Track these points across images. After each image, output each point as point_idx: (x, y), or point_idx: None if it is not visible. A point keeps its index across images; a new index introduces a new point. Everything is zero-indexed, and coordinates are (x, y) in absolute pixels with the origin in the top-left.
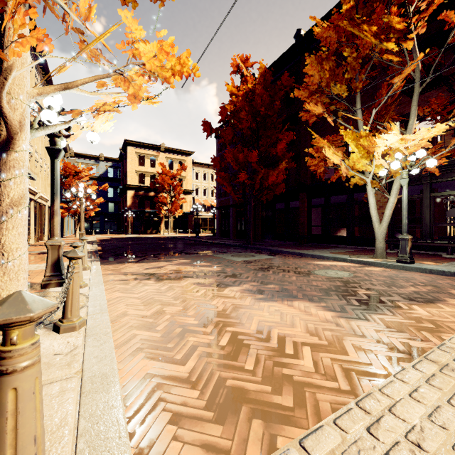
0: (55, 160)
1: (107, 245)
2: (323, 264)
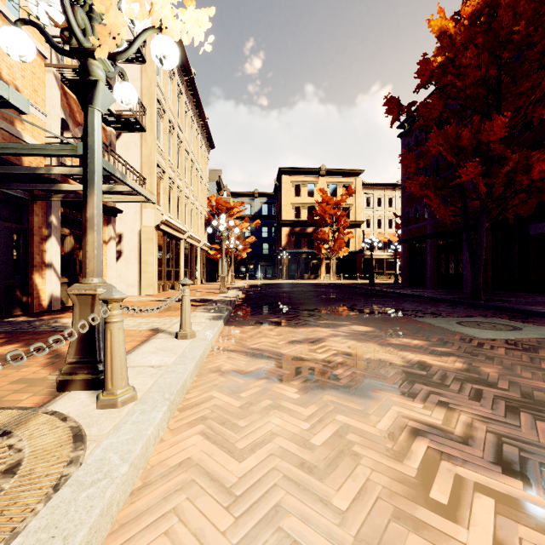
0: (88, 108)
1: (254, 292)
2: None
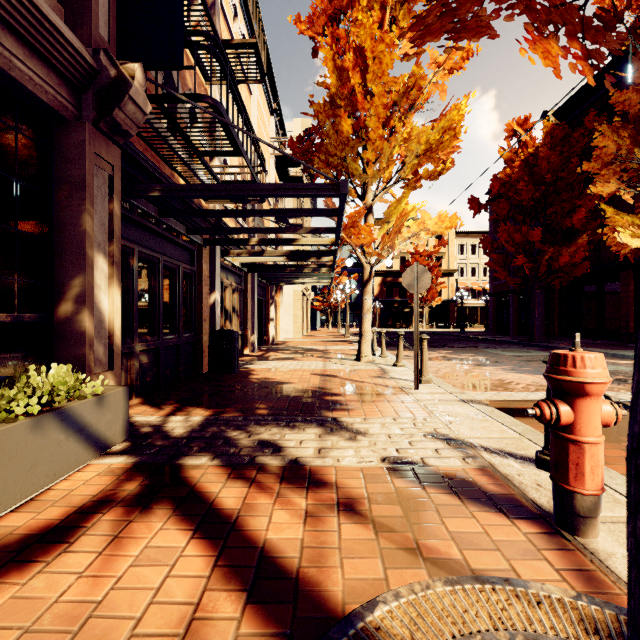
0: None
1: None
2: (617, 362)
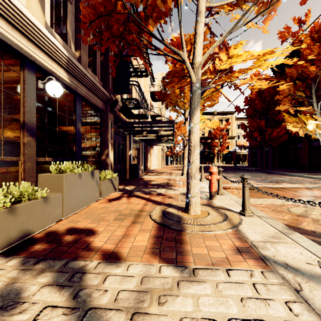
0: None
1: None
2: (287, 177)
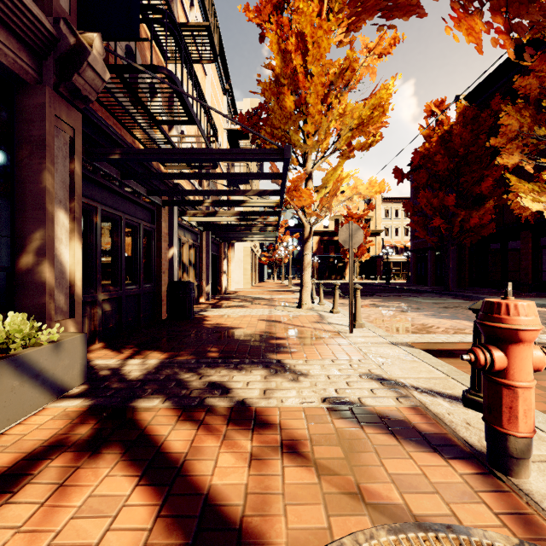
0: None
1: None
2: None
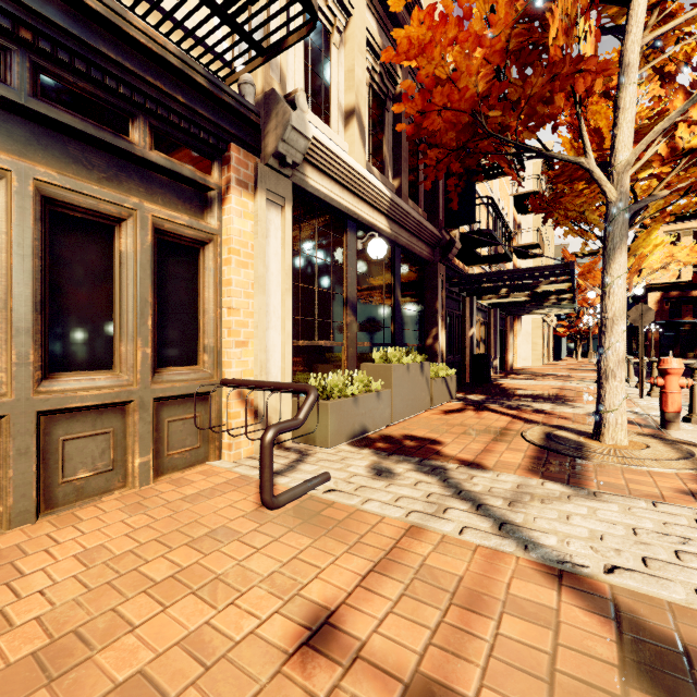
0: None
1: None
2: None
